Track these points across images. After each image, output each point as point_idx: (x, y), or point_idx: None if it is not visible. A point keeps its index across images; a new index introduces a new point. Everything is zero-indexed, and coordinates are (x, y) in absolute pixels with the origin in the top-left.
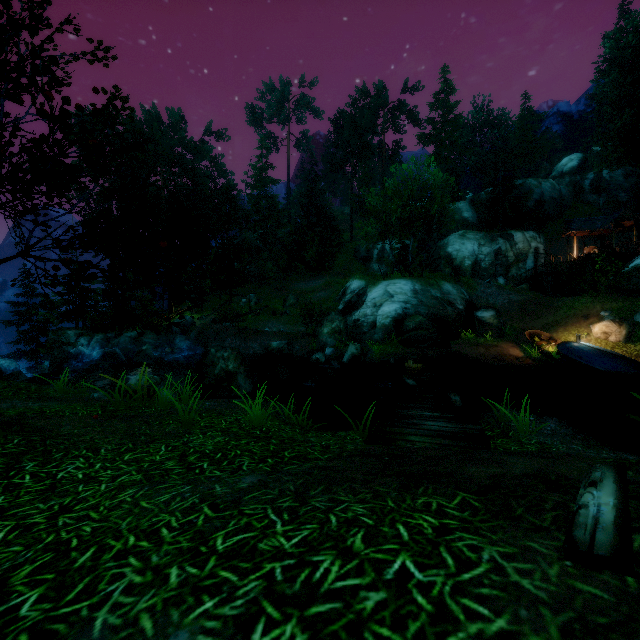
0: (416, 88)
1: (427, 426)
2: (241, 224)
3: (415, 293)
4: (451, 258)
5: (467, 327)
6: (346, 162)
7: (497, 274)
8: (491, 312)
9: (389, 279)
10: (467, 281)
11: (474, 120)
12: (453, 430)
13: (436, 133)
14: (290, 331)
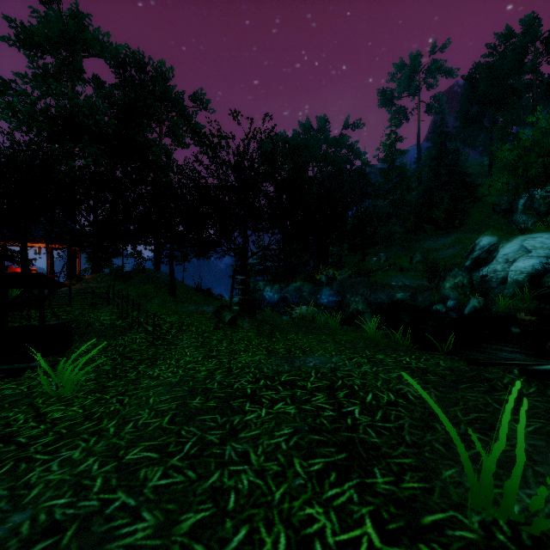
0: None
1: (500, 355)
2: (372, 197)
3: None
4: None
5: None
6: (483, 114)
7: None
8: None
9: (528, 233)
10: None
11: None
12: (523, 360)
13: None
14: (415, 285)
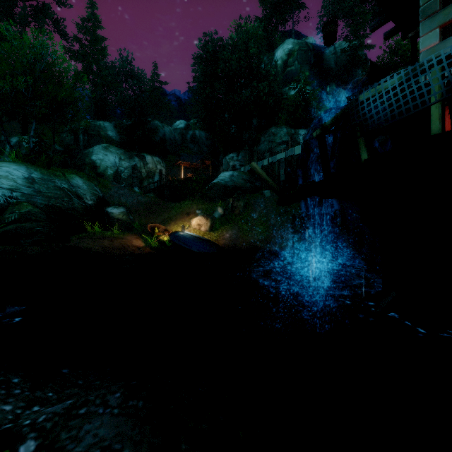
0: (63, 2)
1: None
2: None
3: (31, 181)
4: (95, 165)
5: (97, 221)
6: None
7: (134, 185)
8: (122, 209)
9: None
10: (103, 181)
11: (120, 67)
12: None
13: (84, 54)
14: None
